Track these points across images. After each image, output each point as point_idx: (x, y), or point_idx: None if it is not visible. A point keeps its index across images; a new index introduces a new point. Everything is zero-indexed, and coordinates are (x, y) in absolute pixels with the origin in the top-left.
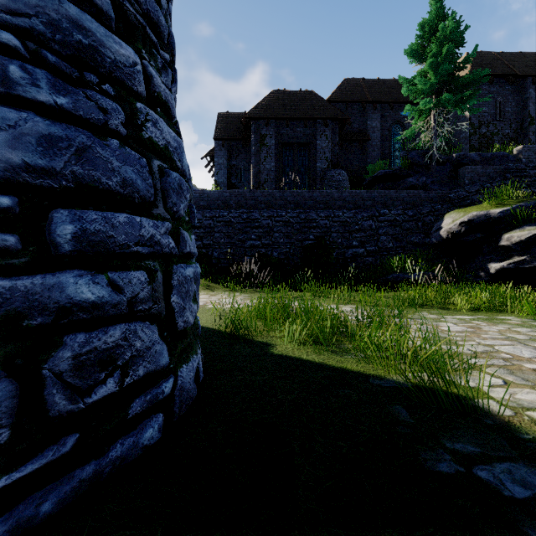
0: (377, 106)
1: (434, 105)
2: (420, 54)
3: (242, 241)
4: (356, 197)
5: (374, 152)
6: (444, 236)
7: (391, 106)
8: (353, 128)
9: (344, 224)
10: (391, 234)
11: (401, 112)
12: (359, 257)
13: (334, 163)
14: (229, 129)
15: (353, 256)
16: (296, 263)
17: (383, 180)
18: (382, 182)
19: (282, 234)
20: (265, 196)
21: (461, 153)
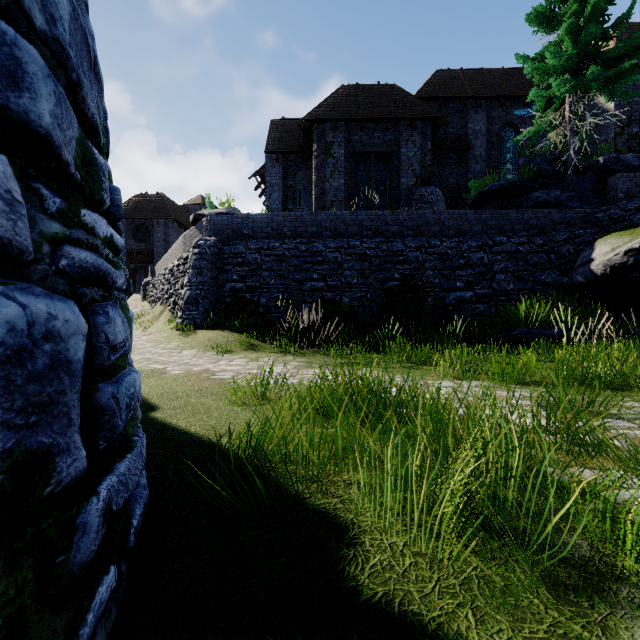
0: (481, 104)
1: (572, 88)
2: (551, 18)
3: (300, 282)
4: (459, 219)
5: (478, 165)
6: (598, 272)
7: (501, 103)
8: (449, 134)
9: (443, 258)
10: (511, 271)
11: (514, 111)
12: (465, 304)
13: (425, 179)
14: (285, 139)
15: (456, 303)
16: (374, 312)
17: (496, 197)
18: (494, 200)
19: (355, 271)
20: (332, 220)
21: (612, 156)
